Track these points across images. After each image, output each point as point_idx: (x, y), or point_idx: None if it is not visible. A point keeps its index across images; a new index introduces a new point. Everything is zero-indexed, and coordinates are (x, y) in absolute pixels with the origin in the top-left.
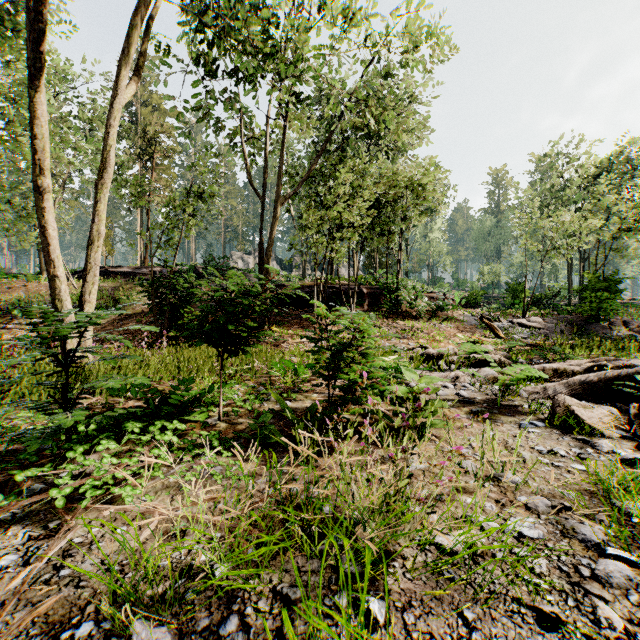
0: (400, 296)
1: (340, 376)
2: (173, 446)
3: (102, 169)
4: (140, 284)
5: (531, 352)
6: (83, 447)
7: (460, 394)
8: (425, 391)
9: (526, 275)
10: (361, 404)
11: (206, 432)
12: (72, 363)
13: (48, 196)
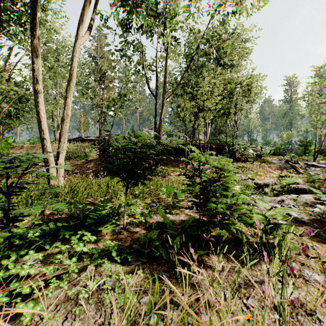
0: (234, 149)
1: (209, 205)
2: (86, 252)
3: (69, 80)
4: (93, 144)
5: (325, 183)
6: (16, 256)
7: (290, 214)
8: (305, 233)
9: (315, 135)
10: (227, 229)
11: (110, 241)
12: (14, 192)
13: (40, 95)
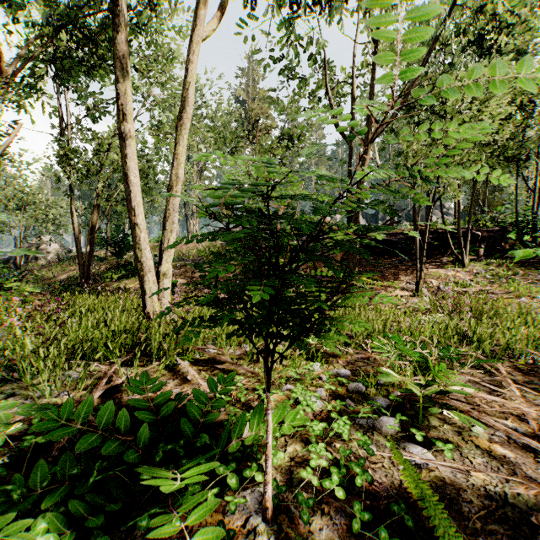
0: (537, 238)
1: None
2: None
3: (180, 109)
4: None
5: None
6: None
7: None
8: None
9: None
10: None
11: None
12: None
13: (128, 142)
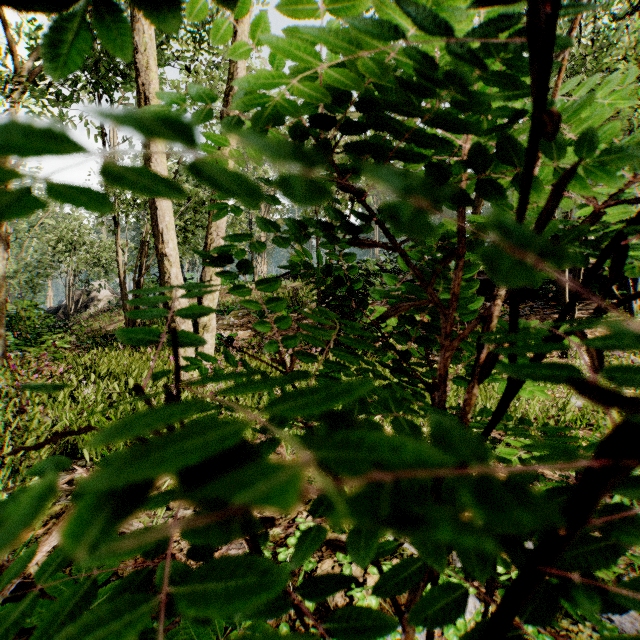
0: None
1: None
2: None
3: (227, 91)
4: None
5: None
6: None
7: None
8: None
9: None
10: None
11: None
12: None
13: None
